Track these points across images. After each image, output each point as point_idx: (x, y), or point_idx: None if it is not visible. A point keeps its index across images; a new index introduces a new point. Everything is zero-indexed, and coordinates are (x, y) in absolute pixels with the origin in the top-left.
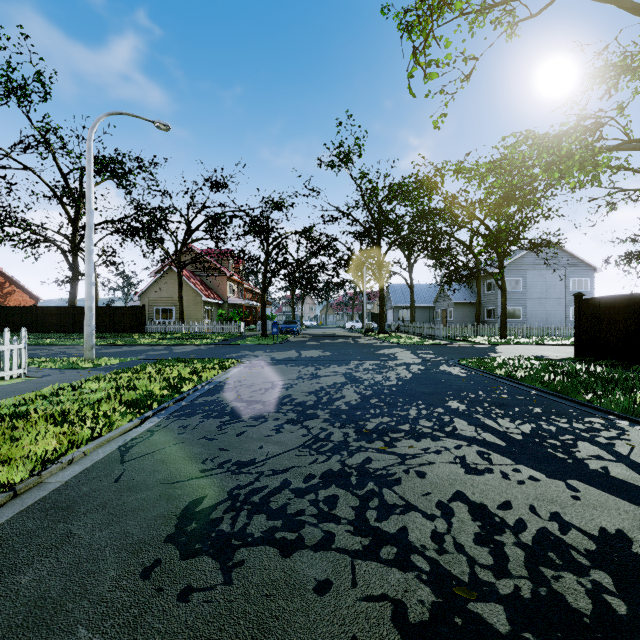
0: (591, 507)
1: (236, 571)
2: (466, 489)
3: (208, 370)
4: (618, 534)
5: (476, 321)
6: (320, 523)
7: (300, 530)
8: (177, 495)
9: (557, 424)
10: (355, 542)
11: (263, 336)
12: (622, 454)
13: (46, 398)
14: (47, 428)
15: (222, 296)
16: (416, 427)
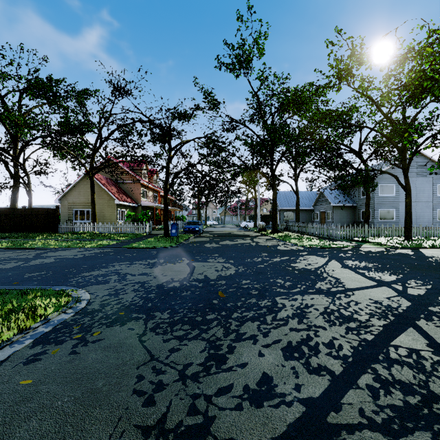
0: None
1: None
2: None
3: None
4: None
5: (365, 222)
6: None
7: None
8: None
9: None
10: None
11: (165, 236)
12: None
13: None
14: None
15: (136, 200)
16: None
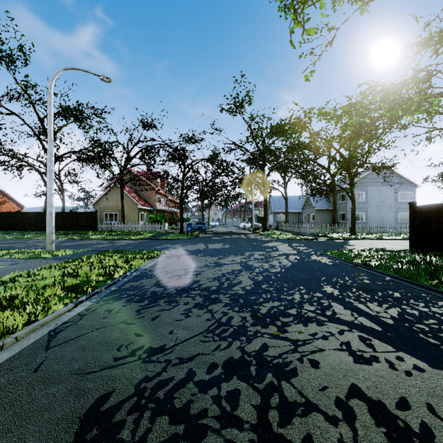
0: None
1: None
2: (360, 382)
3: (137, 259)
4: None
5: (332, 222)
6: (223, 429)
7: (202, 439)
8: (86, 389)
9: (418, 308)
10: None
11: (181, 233)
12: None
13: (4, 284)
14: None
15: (152, 204)
16: (302, 311)
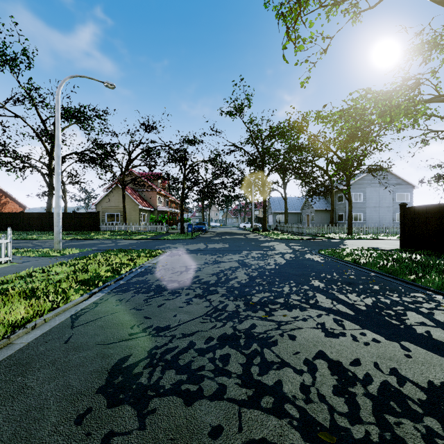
0: (420, 364)
1: (149, 418)
2: (326, 349)
3: (141, 258)
4: (442, 386)
5: (330, 223)
6: (216, 377)
7: (200, 383)
8: (110, 354)
9: (391, 298)
10: (242, 393)
11: (181, 233)
12: (440, 321)
13: (23, 278)
14: (20, 301)
15: (153, 205)
16: (288, 300)
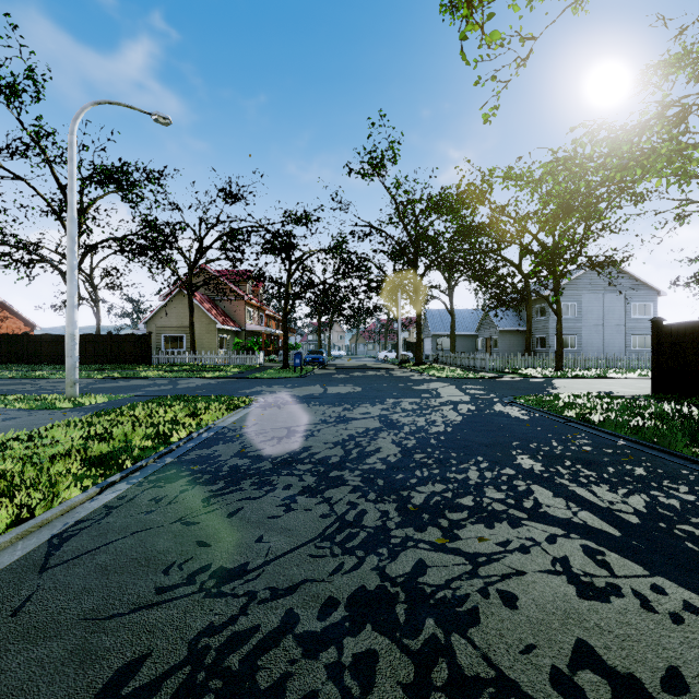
0: None
1: None
2: (592, 636)
3: (211, 411)
4: None
5: (526, 351)
6: None
7: None
8: (101, 651)
9: (678, 495)
10: None
11: (284, 368)
12: None
13: None
14: None
15: (239, 323)
16: (482, 501)
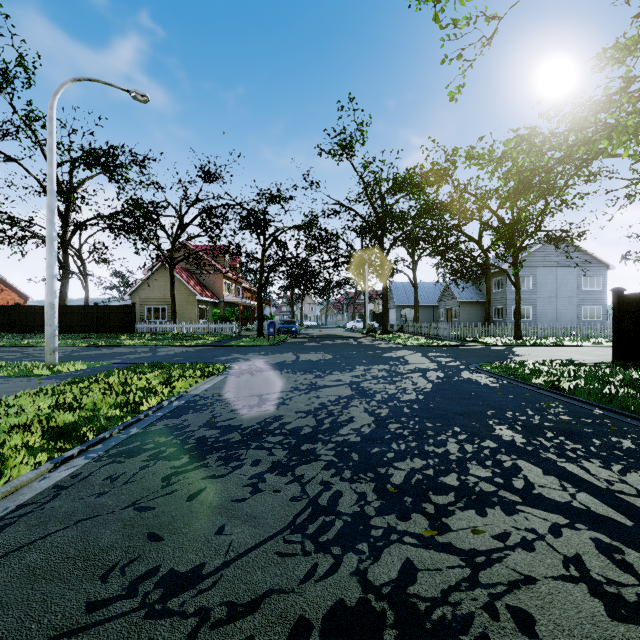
0: None
1: None
2: None
3: (185, 379)
4: None
5: (485, 321)
6: None
7: None
8: None
9: None
10: None
11: (259, 336)
12: None
13: None
14: None
15: (218, 295)
16: (468, 480)
